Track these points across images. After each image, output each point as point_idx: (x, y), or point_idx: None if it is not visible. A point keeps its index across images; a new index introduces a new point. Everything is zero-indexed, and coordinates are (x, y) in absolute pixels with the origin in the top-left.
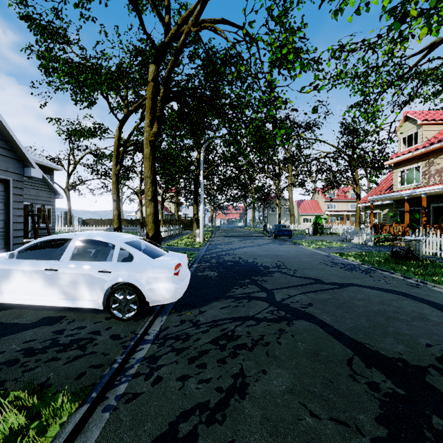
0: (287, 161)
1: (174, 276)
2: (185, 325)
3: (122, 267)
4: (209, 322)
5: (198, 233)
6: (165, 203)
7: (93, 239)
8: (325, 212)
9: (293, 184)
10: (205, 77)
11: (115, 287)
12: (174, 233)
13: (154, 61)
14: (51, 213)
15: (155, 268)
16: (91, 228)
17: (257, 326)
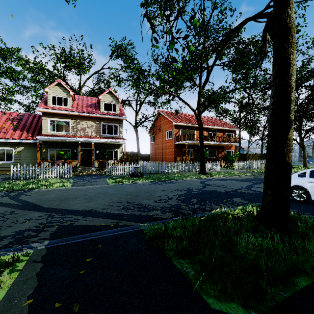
0: None
1: None
2: None
3: None
4: None
5: None
6: None
7: None
8: None
9: None
10: None
11: None
12: None
13: None
14: None
15: None
16: None
17: None
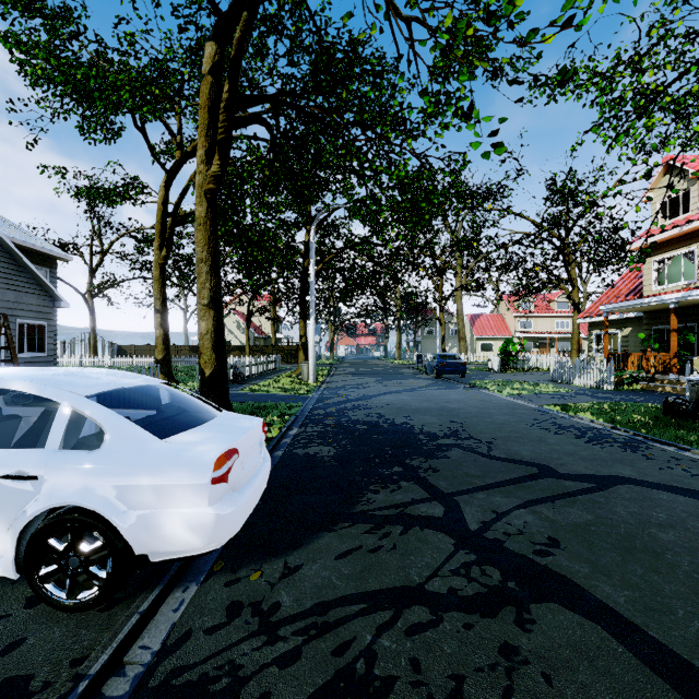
0: (457, 247)
1: (211, 486)
2: (236, 627)
3: (68, 464)
4: (304, 615)
5: (306, 369)
6: (256, 320)
7: (1, 387)
8: (516, 333)
9: (467, 286)
10: (313, 74)
11: (49, 520)
12: (267, 369)
13: (213, 35)
14: (46, 334)
15: (160, 465)
16: (128, 360)
17: (437, 631)
